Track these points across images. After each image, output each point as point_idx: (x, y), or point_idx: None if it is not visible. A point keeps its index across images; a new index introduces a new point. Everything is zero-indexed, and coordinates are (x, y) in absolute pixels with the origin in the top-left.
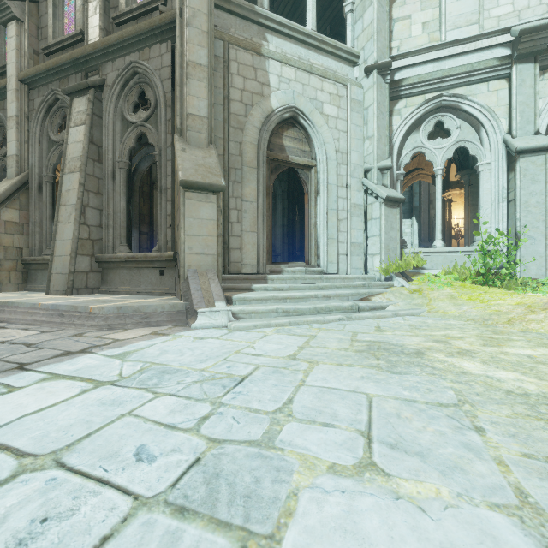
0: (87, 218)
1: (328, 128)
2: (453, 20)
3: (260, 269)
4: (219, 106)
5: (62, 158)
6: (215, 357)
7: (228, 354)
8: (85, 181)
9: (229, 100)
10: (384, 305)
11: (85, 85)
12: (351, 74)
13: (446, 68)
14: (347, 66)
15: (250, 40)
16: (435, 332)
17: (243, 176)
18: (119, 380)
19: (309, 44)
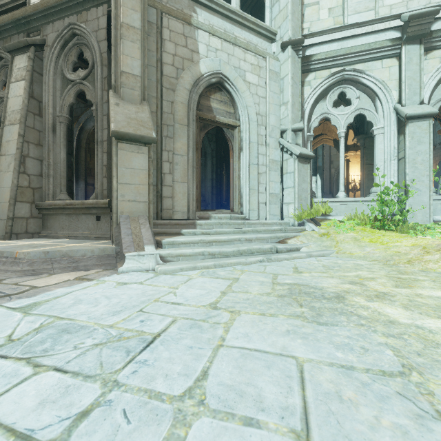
0: (27, 168)
1: (250, 94)
2: (354, 7)
3: (190, 215)
4: (152, 68)
5: (3, 111)
6: (131, 307)
7: (146, 302)
8: (24, 133)
9: (162, 63)
10: (299, 247)
11: (24, 42)
12: (269, 49)
13: (348, 46)
14: (266, 42)
15: (181, 11)
16: (348, 273)
17: (175, 132)
18: (3, 345)
19: (234, 20)
